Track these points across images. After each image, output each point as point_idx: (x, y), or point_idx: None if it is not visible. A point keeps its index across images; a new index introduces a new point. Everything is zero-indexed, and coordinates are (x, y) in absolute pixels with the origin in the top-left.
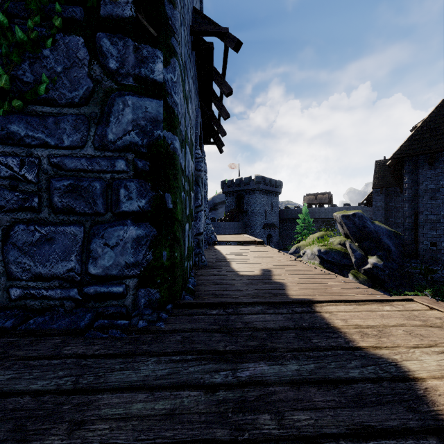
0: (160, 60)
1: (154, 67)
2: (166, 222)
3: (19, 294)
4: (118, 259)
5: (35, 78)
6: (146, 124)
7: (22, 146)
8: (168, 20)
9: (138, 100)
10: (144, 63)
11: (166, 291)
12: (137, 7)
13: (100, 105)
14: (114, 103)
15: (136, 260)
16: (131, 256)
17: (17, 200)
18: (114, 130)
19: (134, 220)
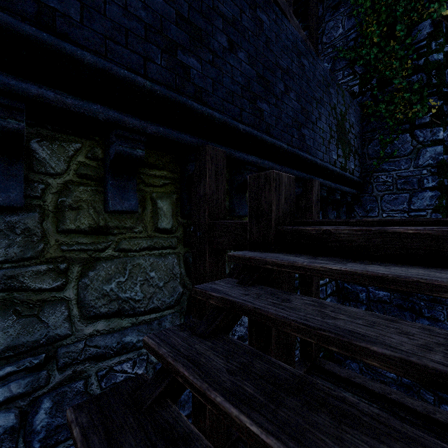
0: (441, 130)
1: (439, 134)
2: (444, 190)
3: (386, 215)
4: (423, 203)
5: (391, 151)
6: (435, 156)
7: (386, 172)
8: (445, 113)
9: (431, 148)
10: (434, 135)
11: (444, 216)
12: (431, 116)
13: (415, 154)
14: (421, 152)
15: (431, 203)
16: (429, 202)
17: (385, 188)
18: (421, 161)
19: (430, 190)
